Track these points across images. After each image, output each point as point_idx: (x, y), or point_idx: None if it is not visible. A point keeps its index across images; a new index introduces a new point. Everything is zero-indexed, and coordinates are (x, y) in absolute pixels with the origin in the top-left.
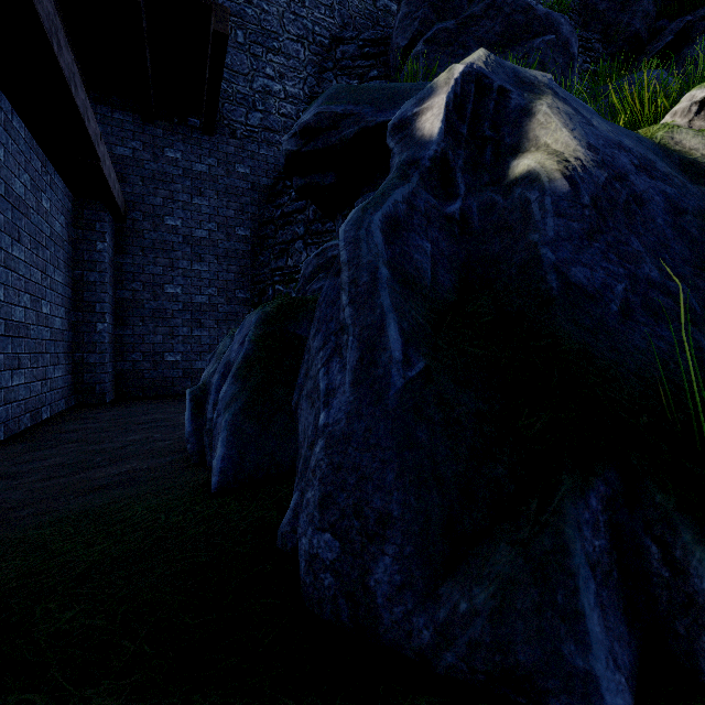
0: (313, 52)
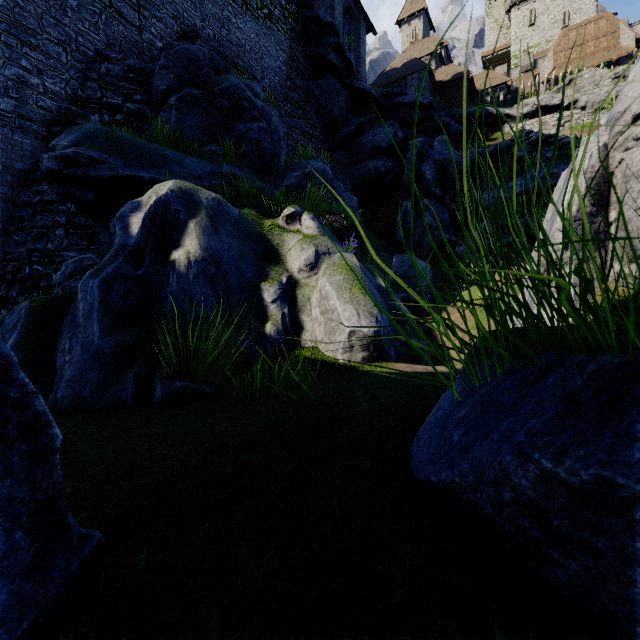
0: (76, 59)
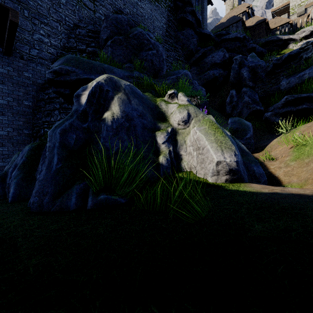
0: (65, 28)
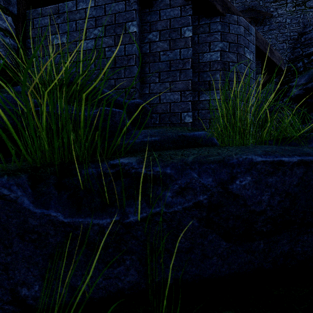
0: (289, 43)
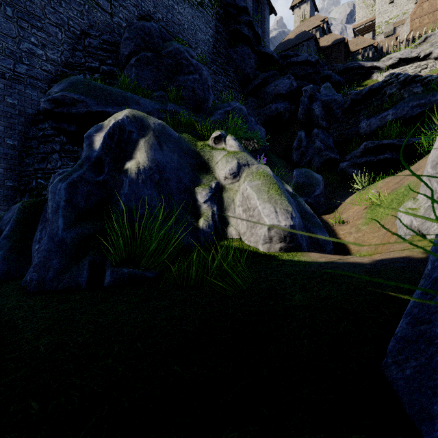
0: (68, 36)
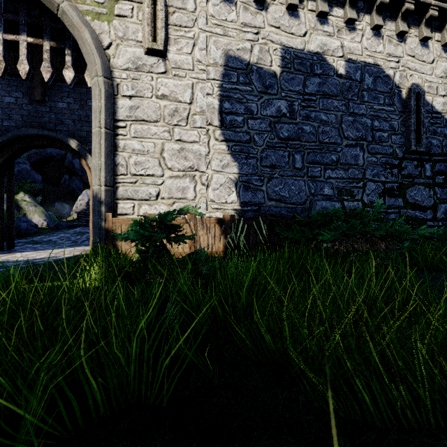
0: None
